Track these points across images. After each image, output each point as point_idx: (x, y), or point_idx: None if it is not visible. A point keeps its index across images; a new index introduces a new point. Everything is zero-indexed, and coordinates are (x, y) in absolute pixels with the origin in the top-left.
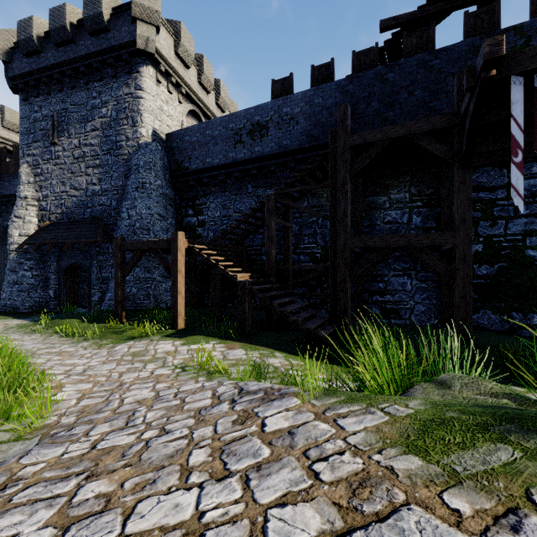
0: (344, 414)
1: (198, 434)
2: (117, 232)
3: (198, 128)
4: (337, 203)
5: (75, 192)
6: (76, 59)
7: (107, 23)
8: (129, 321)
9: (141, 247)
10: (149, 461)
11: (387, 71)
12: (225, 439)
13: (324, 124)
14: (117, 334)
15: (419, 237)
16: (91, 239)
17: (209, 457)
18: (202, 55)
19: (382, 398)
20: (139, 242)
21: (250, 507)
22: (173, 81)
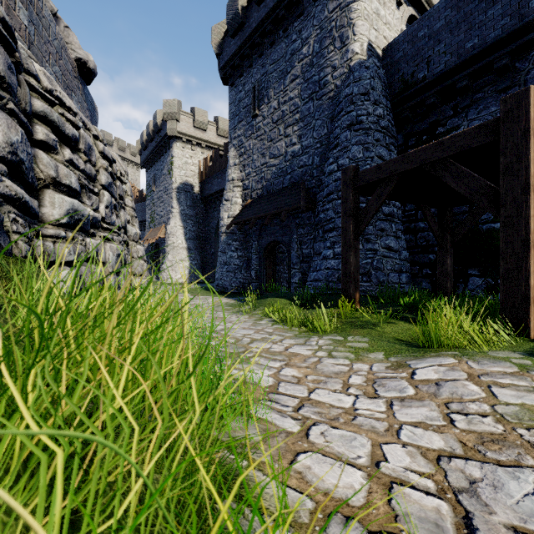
0: None
1: None
2: (322, 194)
3: (446, 3)
4: None
5: (274, 161)
6: (276, 6)
7: None
8: (367, 309)
9: (399, 169)
10: None
11: None
12: None
13: None
14: (364, 329)
15: None
16: (293, 206)
17: None
18: None
19: None
20: (394, 159)
21: None
22: None
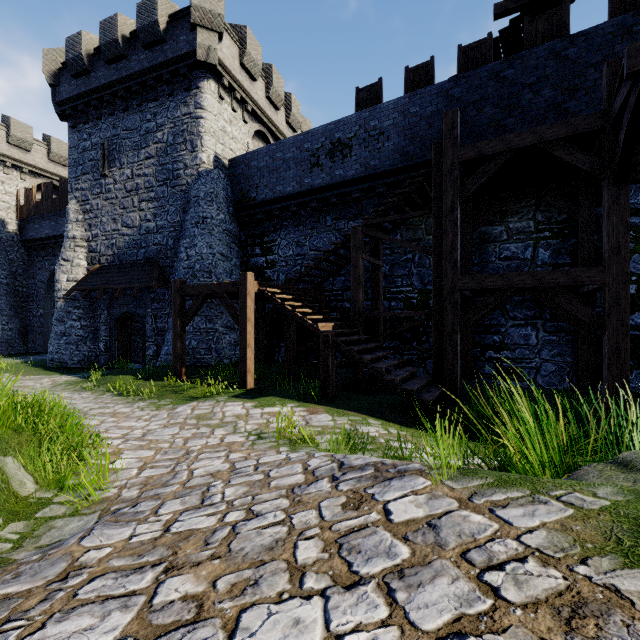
0: (502, 503)
1: (299, 519)
2: (175, 276)
3: (267, 151)
4: (443, 234)
5: (128, 230)
6: (129, 78)
7: (163, 32)
8: (190, 379)
9: (203, 292)
10: (242, 552)
11: (504, 67)
12: (338, 528)
13: (422, 138)
14: (177, 393)
15: (555, 274)
16: (146, 284)
17: (323, 553)
18: (271, 65)
19: (550, 483)
20: (201, 285)
21: (408, 634)
22: (237, 97)
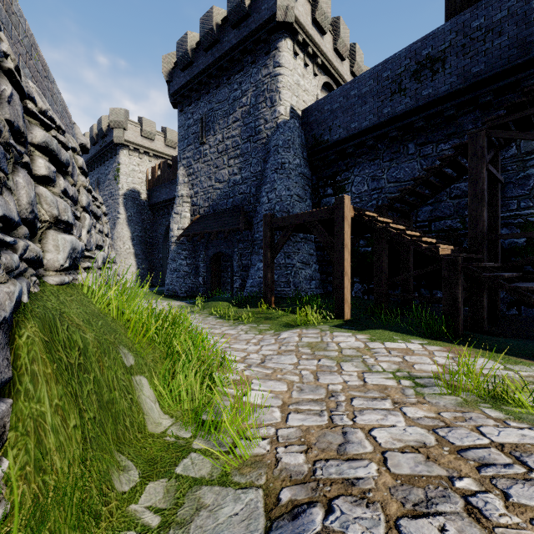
0: None
1: None
2: (257, 218)
3: (340, 92)
4: None
5: (219, 185)
6: (221, 58)
7: (248, 8)
8: (279, 307)
9: (293, 222)
10: None
11: None
12: None
13: None
14: (271, 320)
15: None
16: (234, 226)
17: None
18: (338, 17)
19: None
20: (291, 216)
21: None
22: (309, 51)
